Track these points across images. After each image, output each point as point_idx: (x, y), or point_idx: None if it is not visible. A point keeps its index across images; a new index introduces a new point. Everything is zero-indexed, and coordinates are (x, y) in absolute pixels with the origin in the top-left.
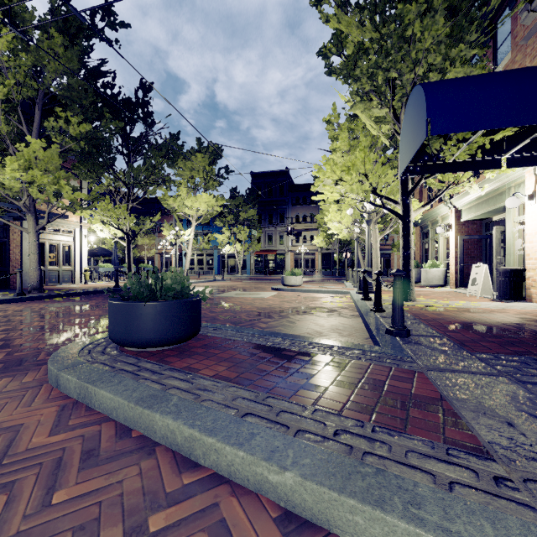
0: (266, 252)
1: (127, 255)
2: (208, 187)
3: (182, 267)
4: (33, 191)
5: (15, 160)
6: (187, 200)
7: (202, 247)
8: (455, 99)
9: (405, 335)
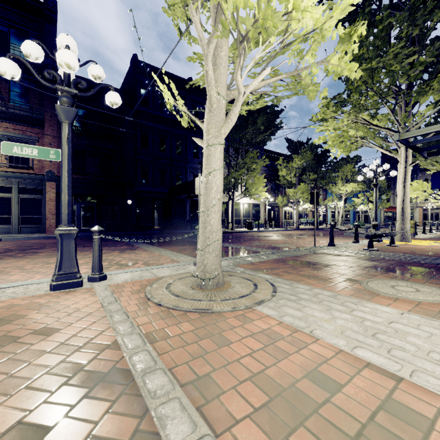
0: (394, 209)
1: (316, 215)
2: (353, 179)
3: (326, 219)
4: (301, 198)
5: (300, 191)
6: (341, 187)
7: (347, 209)
8: (438, 180)
9: (415, 234)
